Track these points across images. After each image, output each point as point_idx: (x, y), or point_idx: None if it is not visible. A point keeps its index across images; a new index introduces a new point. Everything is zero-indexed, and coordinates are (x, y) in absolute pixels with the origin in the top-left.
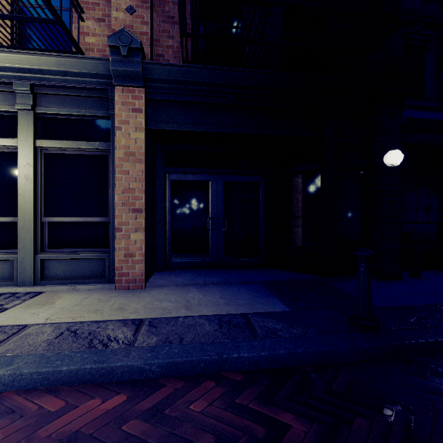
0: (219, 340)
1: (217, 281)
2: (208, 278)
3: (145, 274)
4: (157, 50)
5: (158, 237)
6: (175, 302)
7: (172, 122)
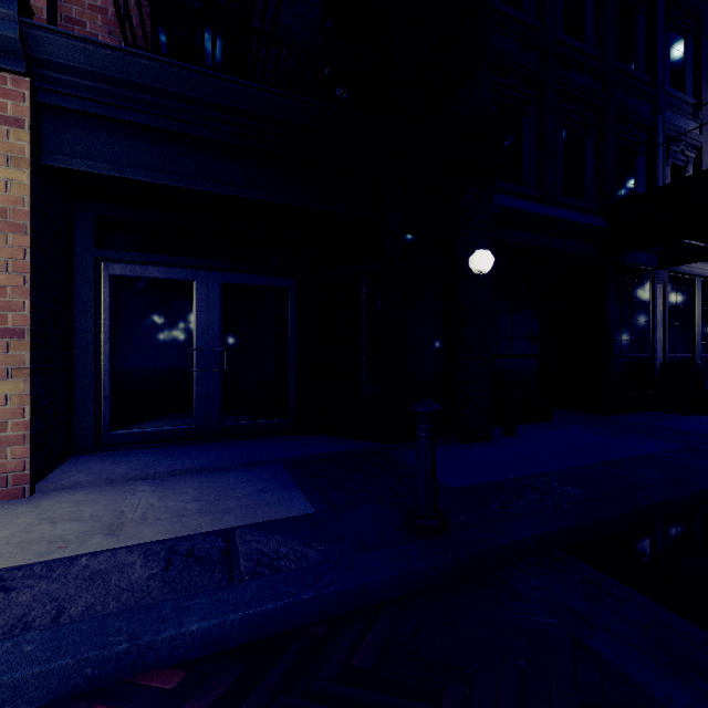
0: (149, 599)
1: (198, 466)
2: (181, 462)
3: (31, 465)
4: (68, 8)
5: (81, 386)
6: (88, 521)
7: (100, 158)
